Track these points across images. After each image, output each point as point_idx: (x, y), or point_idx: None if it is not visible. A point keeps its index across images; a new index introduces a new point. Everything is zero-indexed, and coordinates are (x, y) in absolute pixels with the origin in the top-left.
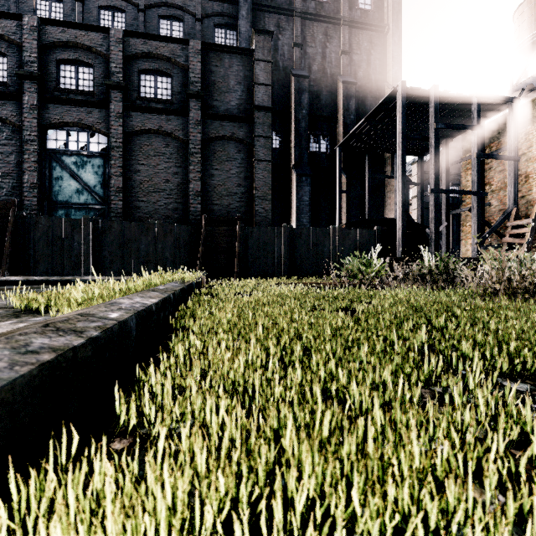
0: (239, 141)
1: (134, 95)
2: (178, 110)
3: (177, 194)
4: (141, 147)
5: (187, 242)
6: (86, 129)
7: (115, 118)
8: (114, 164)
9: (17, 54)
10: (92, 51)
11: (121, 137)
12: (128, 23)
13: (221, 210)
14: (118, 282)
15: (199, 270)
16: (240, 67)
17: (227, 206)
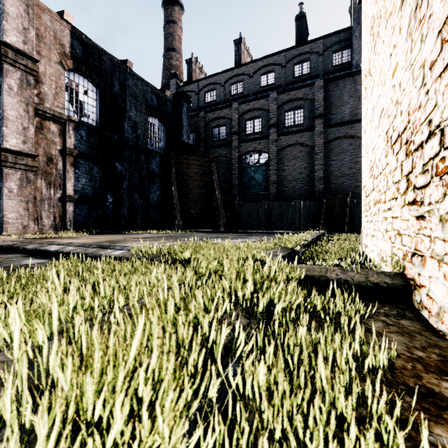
0: (351, 138)
1: (282, 126)
2: (308, 128)
3: (307, 180)
4: (285, 156)
5: (314, 211)
6: (258, 152)
7: (272, 143)
8: (272, 168)
9: (229, 123)
10: (261, 110)
11: (275, 153)
12: (276, 77)
13: (337, 187)
14: (298, 233)
15: (322, 228)
16: (352, 85)
17: (341, 184)
